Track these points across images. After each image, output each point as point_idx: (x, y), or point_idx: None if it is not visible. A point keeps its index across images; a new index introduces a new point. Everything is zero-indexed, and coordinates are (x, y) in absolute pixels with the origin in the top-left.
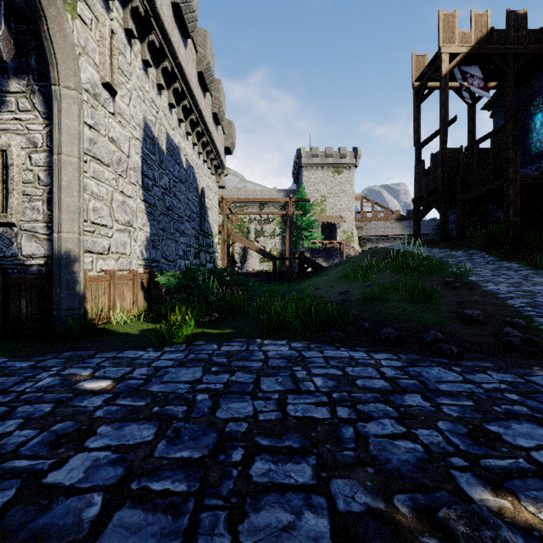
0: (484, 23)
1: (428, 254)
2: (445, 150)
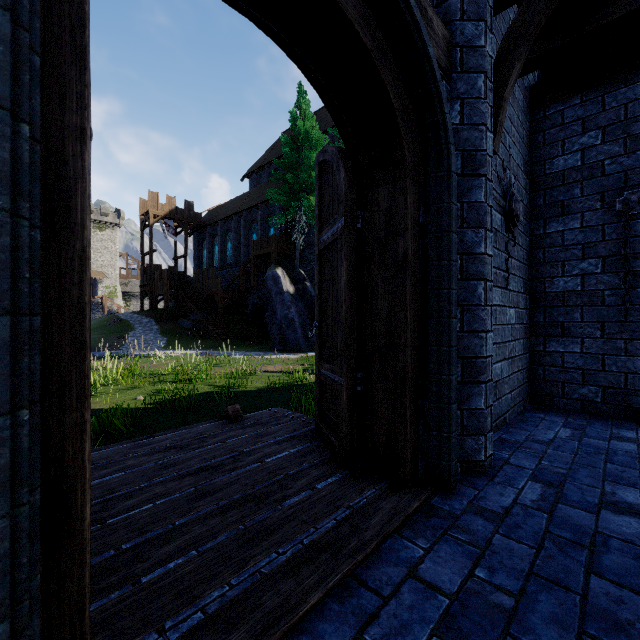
0: (173, 203)
1: (132, 322)
2: (152, 265)
